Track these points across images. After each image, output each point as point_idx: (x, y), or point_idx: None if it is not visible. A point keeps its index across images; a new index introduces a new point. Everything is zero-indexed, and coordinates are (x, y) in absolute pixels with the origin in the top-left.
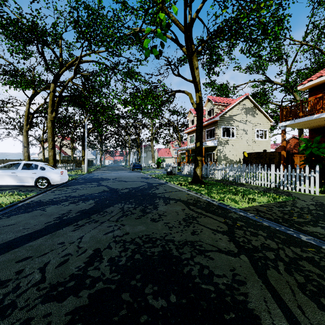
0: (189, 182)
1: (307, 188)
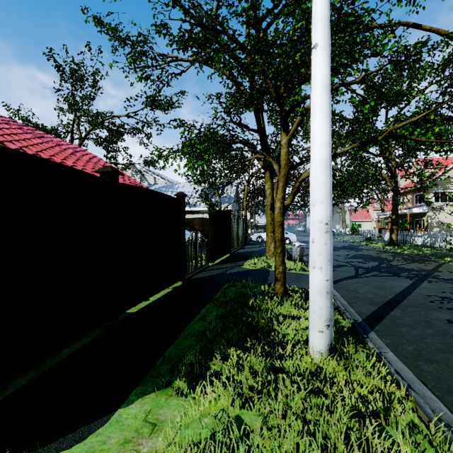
0: (386, 245)
1: None
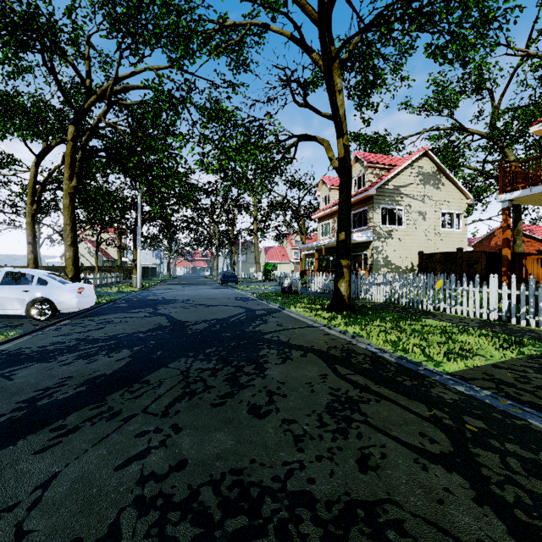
0: (326, 308)
1: None
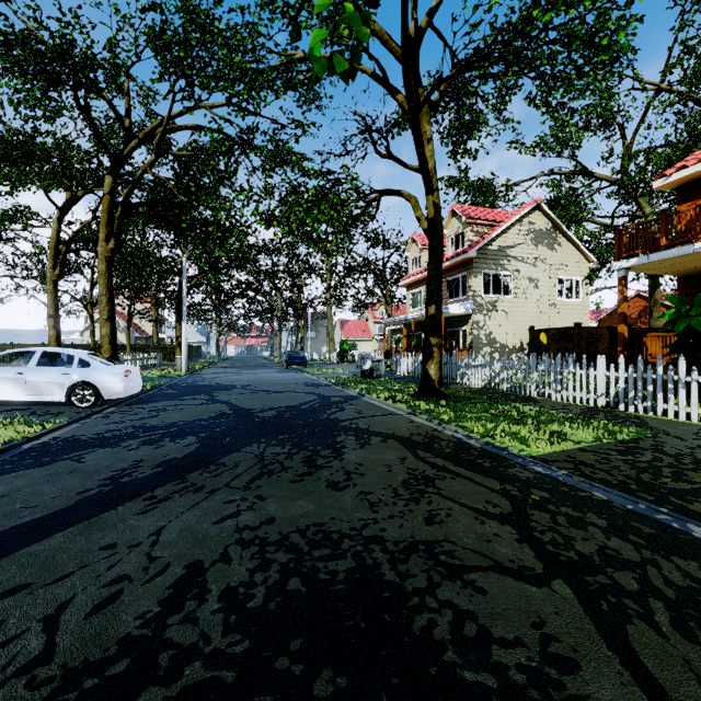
0: (412, 394)
1: (682, 409)
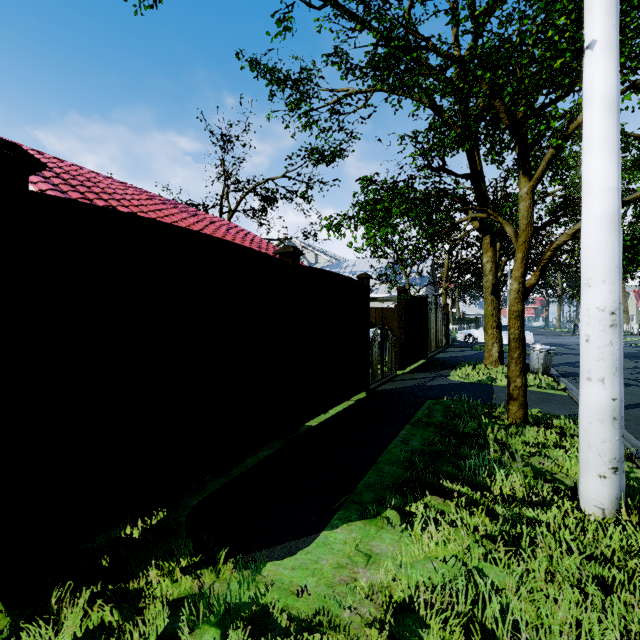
0: None
1: None
